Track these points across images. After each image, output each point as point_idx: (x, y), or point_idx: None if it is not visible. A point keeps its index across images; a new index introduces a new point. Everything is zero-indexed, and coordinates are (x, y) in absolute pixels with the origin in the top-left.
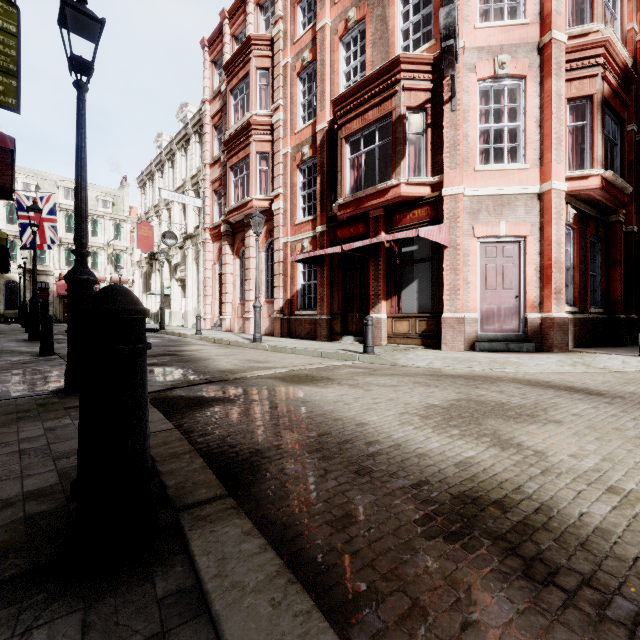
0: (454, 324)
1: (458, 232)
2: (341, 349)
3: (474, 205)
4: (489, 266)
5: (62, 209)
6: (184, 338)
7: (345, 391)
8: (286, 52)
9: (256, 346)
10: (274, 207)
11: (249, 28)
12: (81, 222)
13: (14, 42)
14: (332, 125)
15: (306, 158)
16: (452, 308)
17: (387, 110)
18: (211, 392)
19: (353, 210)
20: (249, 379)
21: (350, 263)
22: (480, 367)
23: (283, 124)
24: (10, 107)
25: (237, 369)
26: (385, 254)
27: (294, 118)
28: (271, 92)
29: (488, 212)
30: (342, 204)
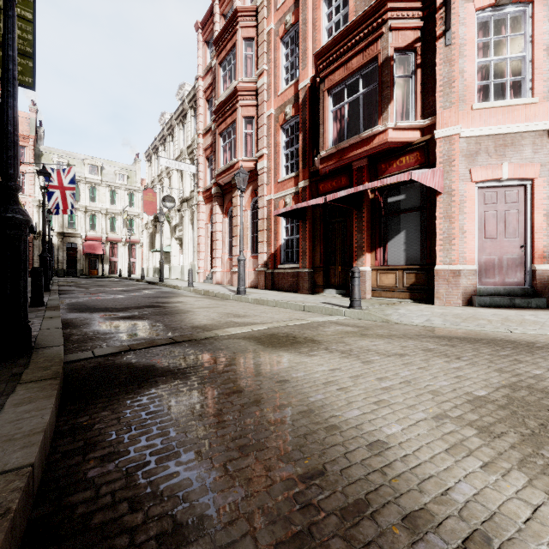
0: (449, 277)
1: (453, 176)
2: (324, 302)
3: (471, 147)
4: (488, 213)
5: (87, 182)
6: (177, 290)
7: (336, 363)
8: (270, 19)
9: (240, 298)
10: (258, 167)
11: (236, 3)
12: (7, 148)
13: (30, 27)
14: (314, 81)
15: (289, 117)
16: (446, 259)
17: (372, 54)
18: (167, 358)
19: (336, 162)
20: (220, 339)
21: (332, 217)
22: (492, 327)
23: (267, 88)
24: (27, 85)
25: (212, 325)
26: (369, 205)
27: (277, 81)
28: (256, 59)
29: (488, 154)
30: (324, 157)
